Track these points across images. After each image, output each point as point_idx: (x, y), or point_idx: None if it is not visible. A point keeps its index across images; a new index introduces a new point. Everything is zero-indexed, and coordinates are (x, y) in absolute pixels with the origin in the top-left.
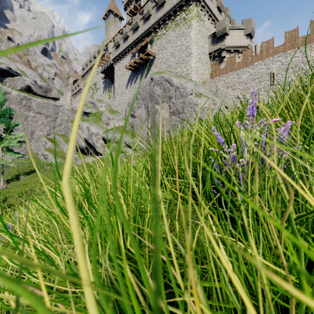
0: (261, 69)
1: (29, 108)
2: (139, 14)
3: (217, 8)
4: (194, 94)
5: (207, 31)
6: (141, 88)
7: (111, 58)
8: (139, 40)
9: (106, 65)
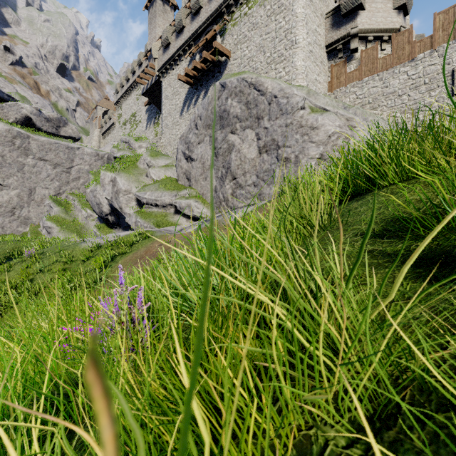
0: (433, 65)
1: (26, 152)
2: None
3: None
4: (308, 108)
5: (323, 5)
6: (203, 107)
7: (156, 67)
8: (201, 32)
9: (150, 82)
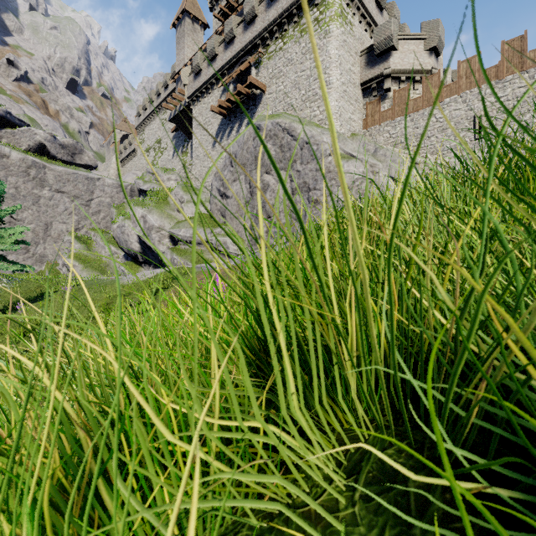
0: (457, 110)
1: (41, 183)
2: (236, 15)
3: (376, 3)
4: None
5: (357, 43)
6: (238, 145)
7: (186, 94)
8: (235, 62)
9: (178, 107)
